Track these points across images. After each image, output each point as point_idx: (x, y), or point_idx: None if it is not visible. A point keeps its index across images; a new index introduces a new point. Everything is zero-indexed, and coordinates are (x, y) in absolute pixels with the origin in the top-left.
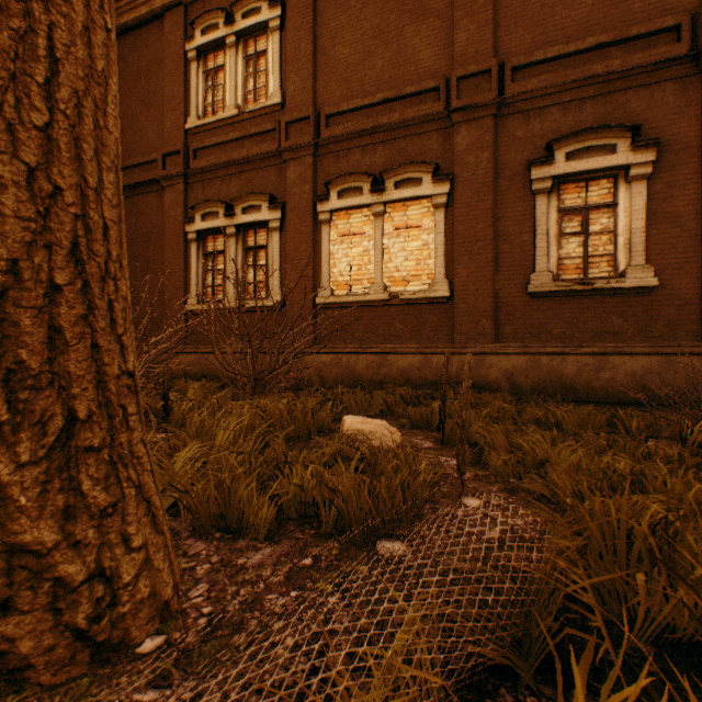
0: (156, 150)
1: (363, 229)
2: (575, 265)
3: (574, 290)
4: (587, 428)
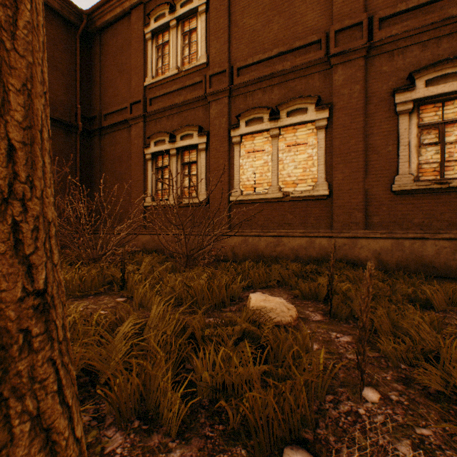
0: (126, 101)
1: (263, 147)
2: (432, 169)
3: (432, 188)
4: (453, 304)
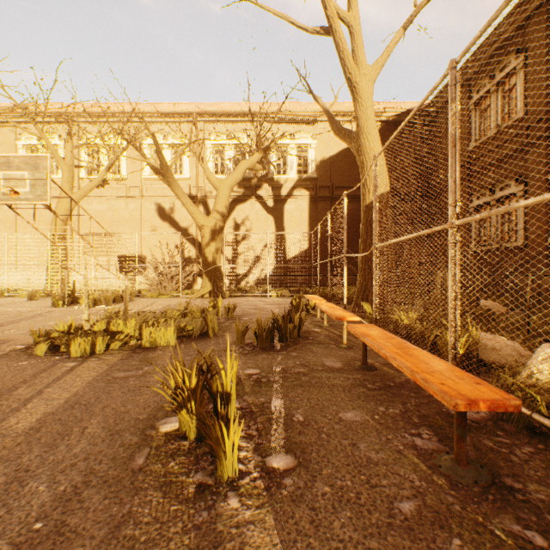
0: None
1: None
2: None
3: None
4: None
